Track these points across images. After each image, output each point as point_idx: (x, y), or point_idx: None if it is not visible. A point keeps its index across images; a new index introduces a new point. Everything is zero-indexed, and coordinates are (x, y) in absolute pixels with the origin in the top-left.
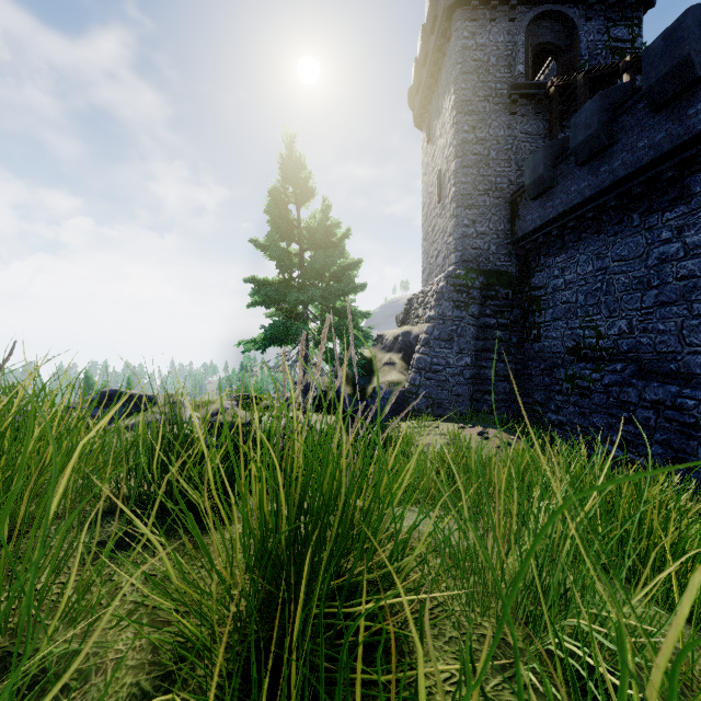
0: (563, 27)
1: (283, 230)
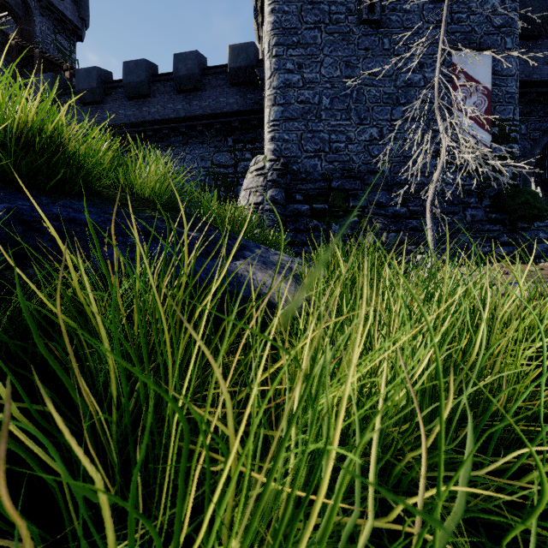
0: (22, 3)
1: None
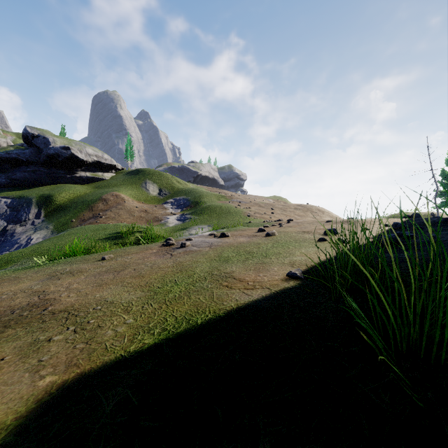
0: None
1: (445, 179)
